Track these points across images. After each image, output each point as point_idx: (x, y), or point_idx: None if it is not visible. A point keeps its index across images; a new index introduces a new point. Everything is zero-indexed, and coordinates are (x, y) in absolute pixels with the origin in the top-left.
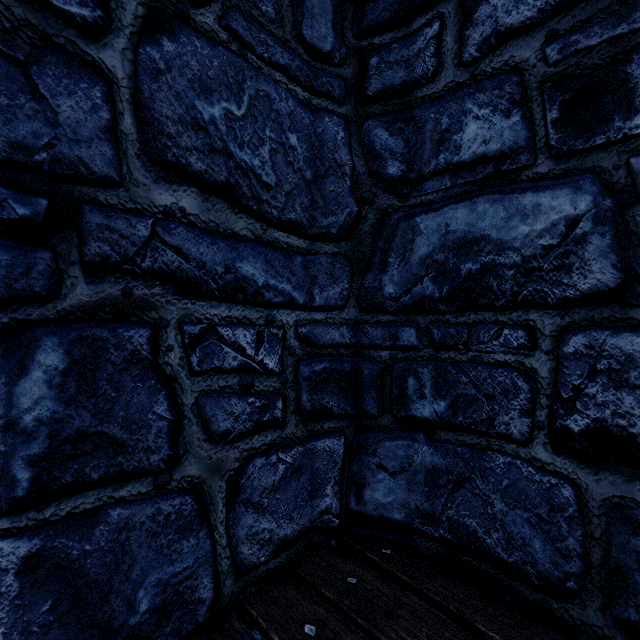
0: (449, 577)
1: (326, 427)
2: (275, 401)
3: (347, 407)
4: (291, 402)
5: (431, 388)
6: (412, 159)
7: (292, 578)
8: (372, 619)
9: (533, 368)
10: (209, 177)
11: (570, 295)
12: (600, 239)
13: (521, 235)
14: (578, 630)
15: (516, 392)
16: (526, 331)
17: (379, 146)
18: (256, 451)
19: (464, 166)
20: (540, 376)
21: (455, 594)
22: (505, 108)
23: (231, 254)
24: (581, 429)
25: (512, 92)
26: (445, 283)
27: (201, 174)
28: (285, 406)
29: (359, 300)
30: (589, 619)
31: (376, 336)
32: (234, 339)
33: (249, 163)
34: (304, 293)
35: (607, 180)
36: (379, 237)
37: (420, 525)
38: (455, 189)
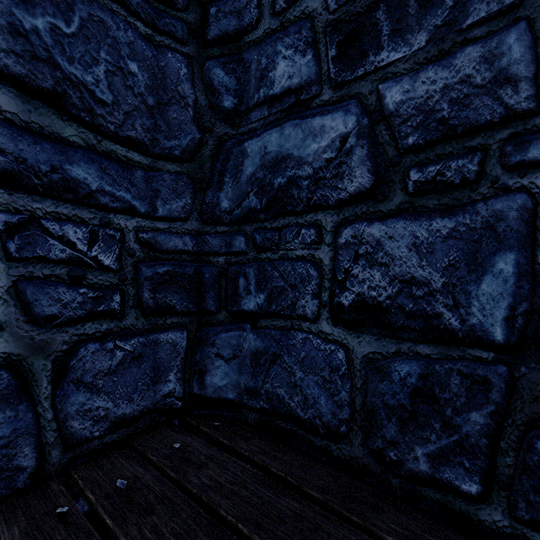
0: (263, 438)
1: (169, 322)
2: (112, 294)
3: (190, 305)
4: (131, 297)
5: (255, 285)
6: (242, 94)
7: (125, 449)
8: (183, 472)
9: (320, 258)
10: (31, 82)
11: (343, 197)
12: (361, 150)
13: (313, 152)
14: (348, 464)
15: (309, 280)
16: (316, 229)
17: (217, 83)
18: (89, 337)
19: (276, 98)
20: (324, 264)
21: (263, 449)
22: (302, 49)
23: (58, 156)
24: (349, 303)
25: (307, 36)
26: (264, 196)
27: (21, 77)
28: (124, 300)
29: (201, 214)
30: (354, 453)
31: (215, 244)
32: (62, 233)
33: (80, 78)
34: (146, 203)
35: (365, 103)
36: (217, 160)
37: (247, 401)
38: (270, 117)
